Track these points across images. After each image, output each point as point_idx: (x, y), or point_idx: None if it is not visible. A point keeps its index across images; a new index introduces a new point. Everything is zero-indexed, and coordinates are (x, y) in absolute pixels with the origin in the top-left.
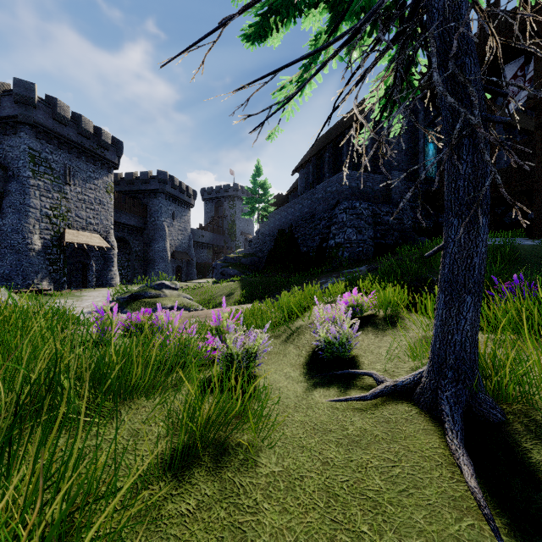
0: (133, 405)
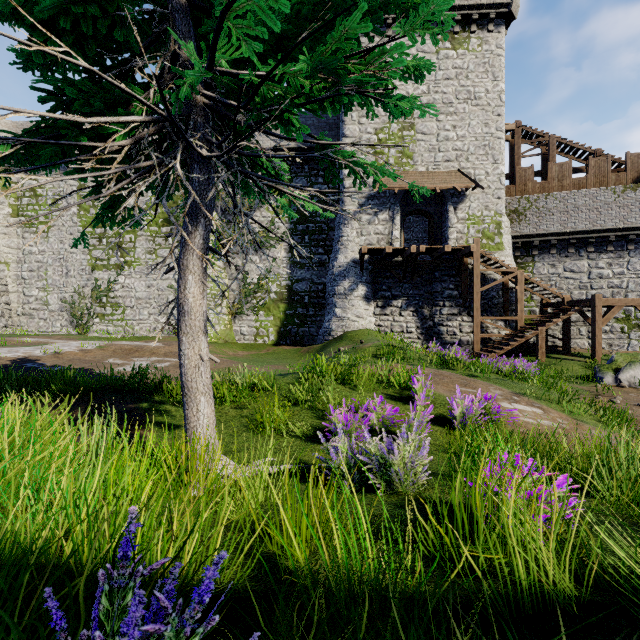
0: (301, 409)
